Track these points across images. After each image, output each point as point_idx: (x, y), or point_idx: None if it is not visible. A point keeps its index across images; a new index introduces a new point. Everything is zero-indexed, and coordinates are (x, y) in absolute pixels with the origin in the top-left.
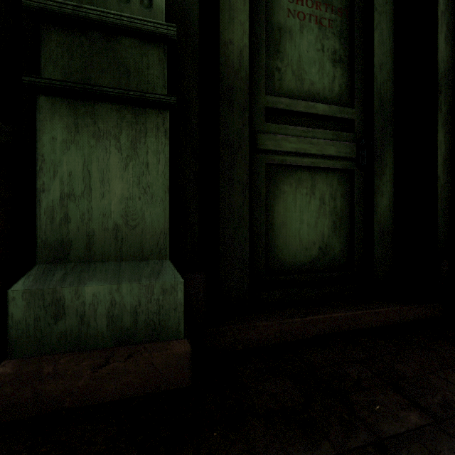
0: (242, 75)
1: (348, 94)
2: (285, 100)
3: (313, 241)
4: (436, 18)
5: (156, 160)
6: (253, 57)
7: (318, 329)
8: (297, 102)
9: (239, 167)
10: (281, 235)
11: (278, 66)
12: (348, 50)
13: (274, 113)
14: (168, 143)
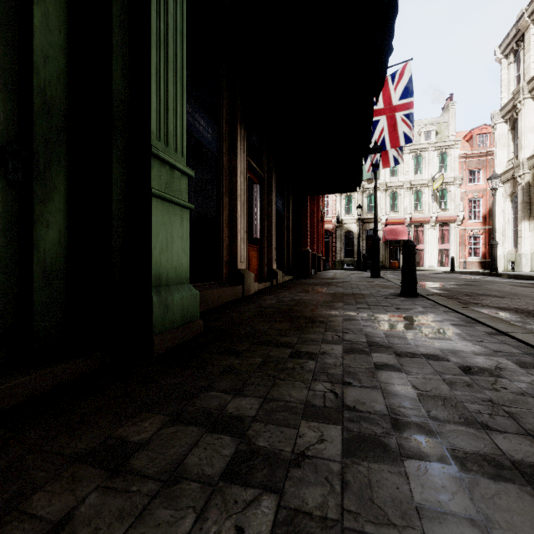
0: None
1: None
2: None
3: None
4: (112, 44)
5: None
6: None
7: None
8: None
9: None
10: None
11: None
12: None
13: None
14: None
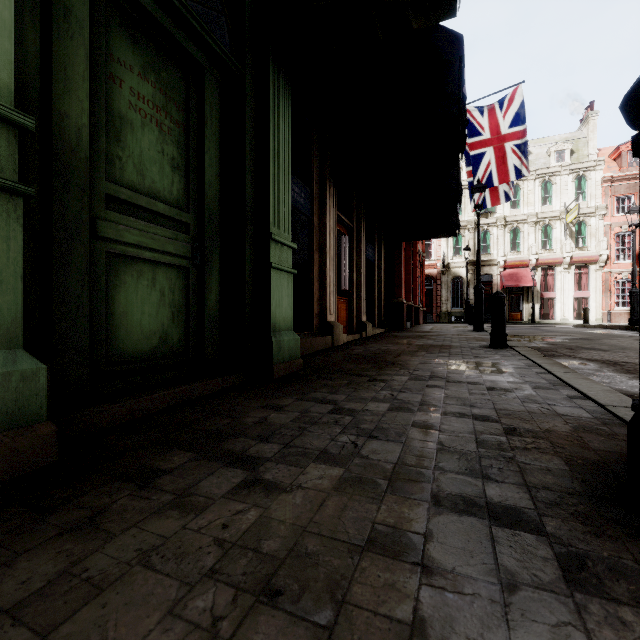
0: (81, 156)
1: (185, 200)
2: (127, 191)
3: (154, 331)
4: (246, 166)
5: (7, 246)
6: (92, 138)
7: (164, 403)
8: (139, 196)
9: (78, 253)
10: (122, 325)
11: (119, 154)
12: (185, 160)
13: (115, 201)
14: (21, 230)
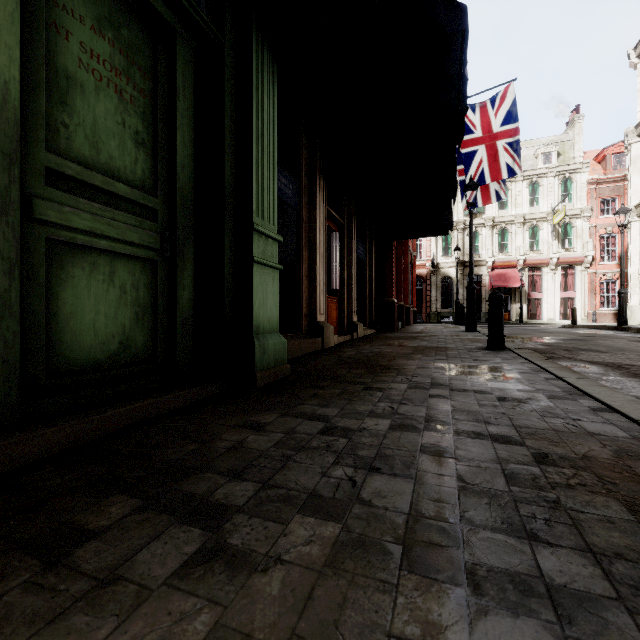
0: (9, 116)
1: (152, 182)
2: (76, 166)
3: (112, 334)
4: (225, 146)
5: None
6: (26, 96)
7: (119, 422)
8: (92, 173)
9: (4, 237)
10: (69, 328)
11: (65, 121)
12: (152, 136)
13: (59, 177)
14: None
